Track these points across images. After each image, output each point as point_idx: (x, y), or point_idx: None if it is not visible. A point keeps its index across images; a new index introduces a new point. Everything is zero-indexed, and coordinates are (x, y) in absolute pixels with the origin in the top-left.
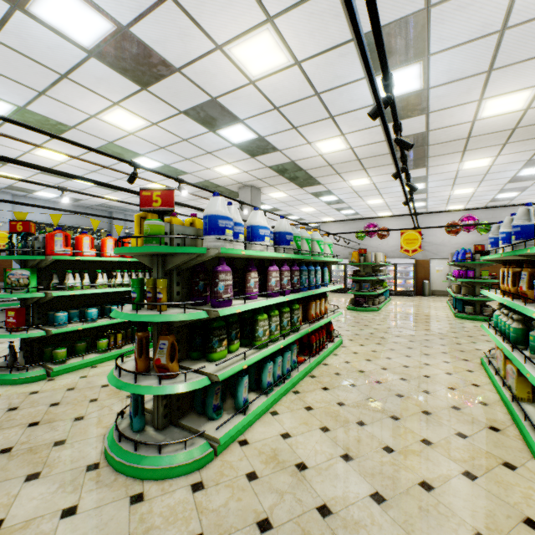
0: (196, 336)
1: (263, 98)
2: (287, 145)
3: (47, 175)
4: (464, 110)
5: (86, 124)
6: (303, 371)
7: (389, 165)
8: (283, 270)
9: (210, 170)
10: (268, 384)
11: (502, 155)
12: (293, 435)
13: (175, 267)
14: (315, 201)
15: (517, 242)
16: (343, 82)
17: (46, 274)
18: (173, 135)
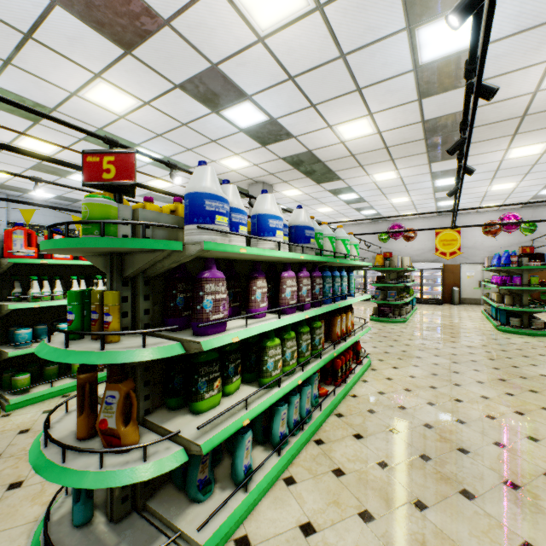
0: (175, 374)
1: (275, 63)
2: (303, 129)
3: (38, 171)
4: (526, 76)
5: (68, 104)
6: (327, 409)
7: (421, 154)
8: (301, 276)
9: (215, 163)
10: (281, 437)
11: None
12: (319, 527)
13: (137, 272)
14: (333, 199)
15: None
16: (377, 36)
17: (7, 281)
18: (170, 119)
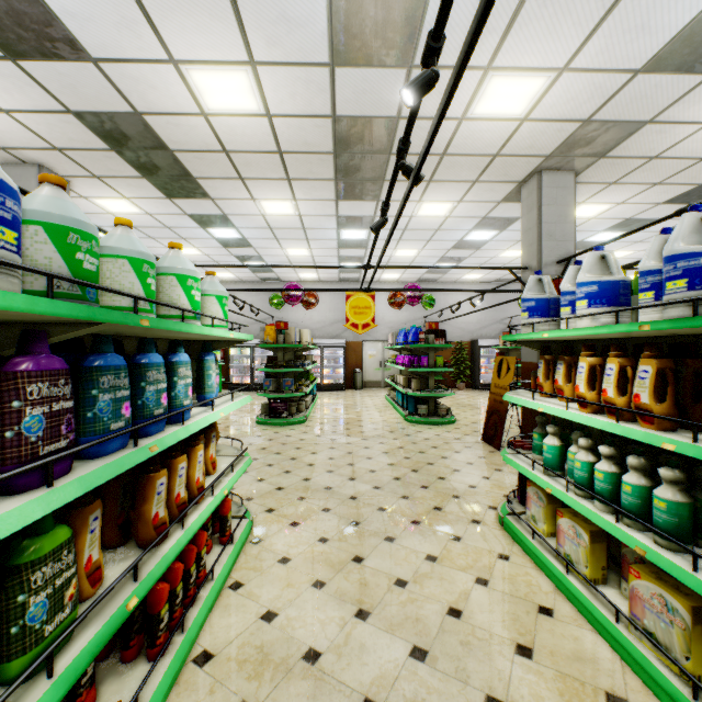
0: None
1: None
2: (111, 44)
3: None
4: (460, 86)
5: None
6: None
7: (328, 180)
8: None
9: None
10: None
11: (464, 203)
12: None
13: None
14: (201, 234)
15: (695, 293)
16: None
17: None
18: None
